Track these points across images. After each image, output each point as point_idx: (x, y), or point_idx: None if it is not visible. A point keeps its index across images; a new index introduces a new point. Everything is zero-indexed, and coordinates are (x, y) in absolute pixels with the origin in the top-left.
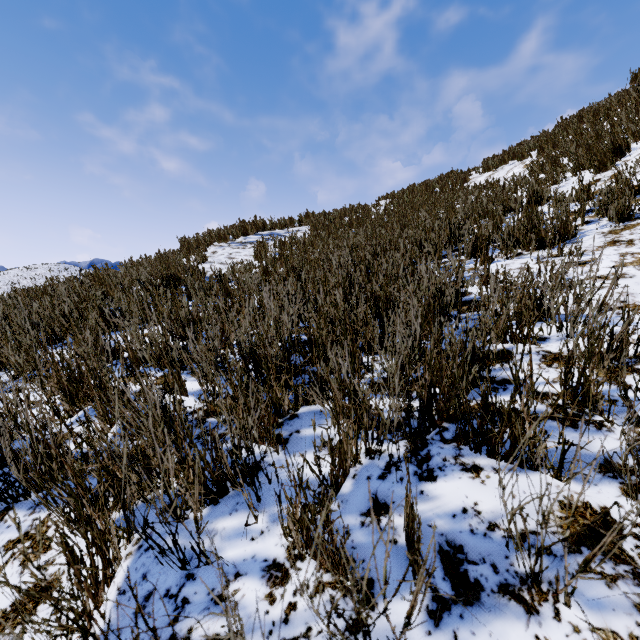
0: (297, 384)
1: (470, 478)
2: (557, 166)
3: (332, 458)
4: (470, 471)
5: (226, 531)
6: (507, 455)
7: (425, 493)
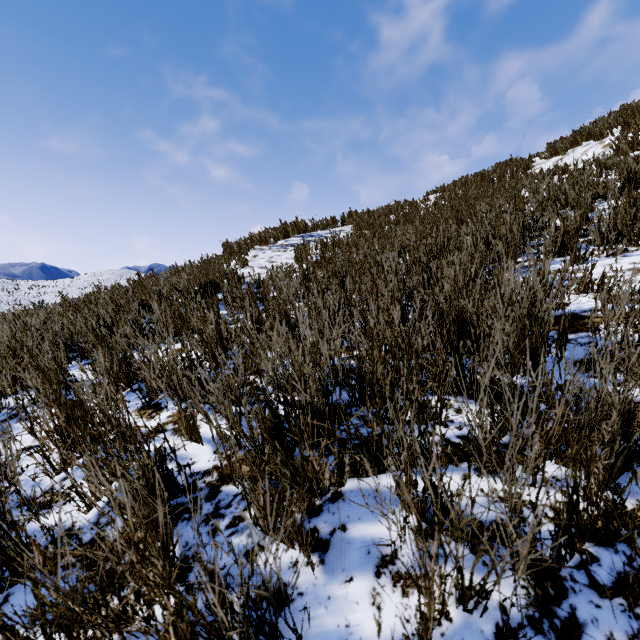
0: (341, 437)
1: None
2: None
3: None
4: None
5: None
6: None
7: None
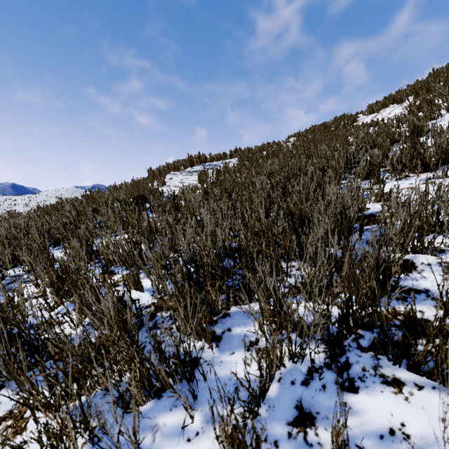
0: (229, 285)
1: (392, 393)
2: (433, 106)
3: (260, 370)
4: (391, 385)
5: (166, 428)
6: (430, 372)
7: (348, 405)
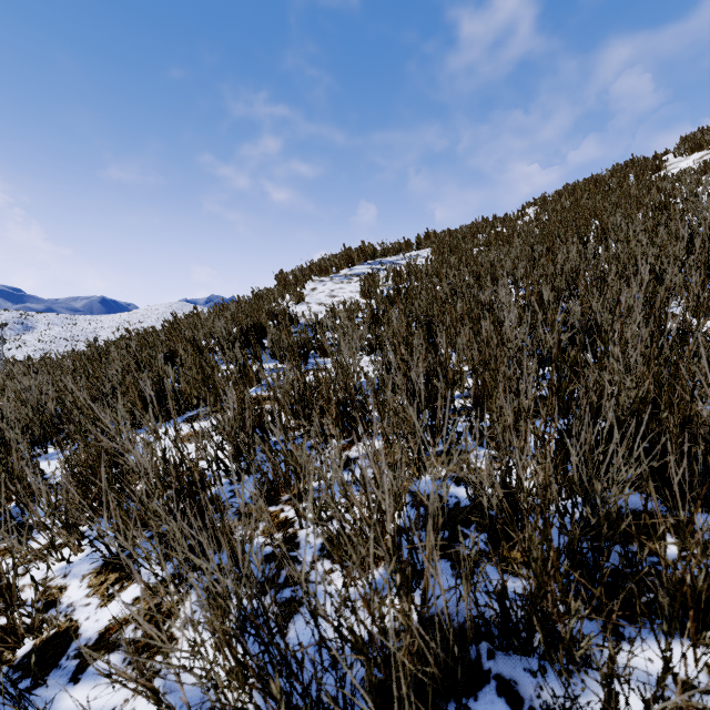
0: None
1: None
2: None
3: None
4: None
5: None
6: None
7: None
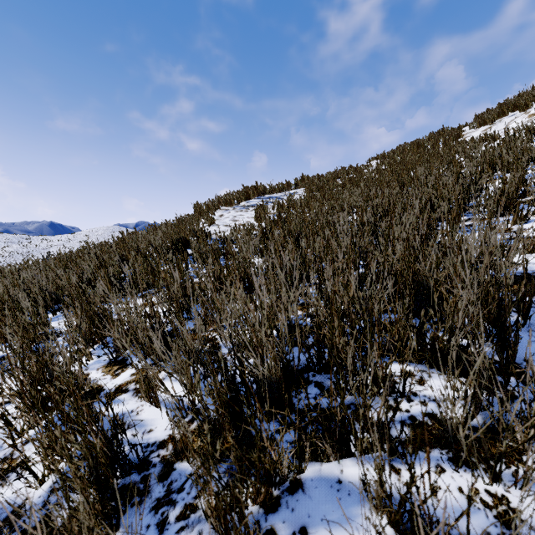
0: (299, 408)
1: None
2: None
3: None
4: None
5: None
6: None
7: None
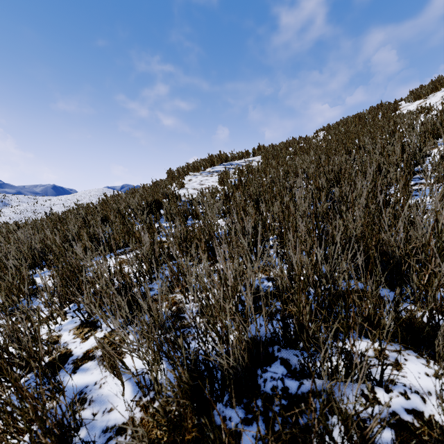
0: (265, 391)
1: None
2: None
3: None
4: None
5: None
6: None
7: None
